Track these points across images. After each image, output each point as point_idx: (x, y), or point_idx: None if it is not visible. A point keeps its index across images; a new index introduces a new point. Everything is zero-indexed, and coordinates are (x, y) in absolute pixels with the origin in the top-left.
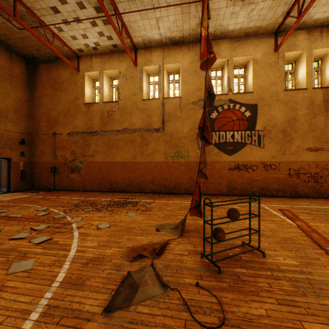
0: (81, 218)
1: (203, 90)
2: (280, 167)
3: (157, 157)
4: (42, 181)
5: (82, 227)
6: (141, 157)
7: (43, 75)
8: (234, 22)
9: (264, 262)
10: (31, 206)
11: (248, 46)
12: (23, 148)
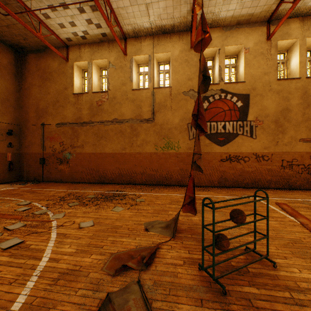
0: (63, 215)
1: (194, 79)
2: (273, 159)
3: (146, 148)
4: (31, 172)
5: (62, 226)
6: (131, 148)
7: (32, 65)
8: (226, 9)
9: (277, 276)
10: (13, 199)
11: (239, 35)
12: (11, 139)
